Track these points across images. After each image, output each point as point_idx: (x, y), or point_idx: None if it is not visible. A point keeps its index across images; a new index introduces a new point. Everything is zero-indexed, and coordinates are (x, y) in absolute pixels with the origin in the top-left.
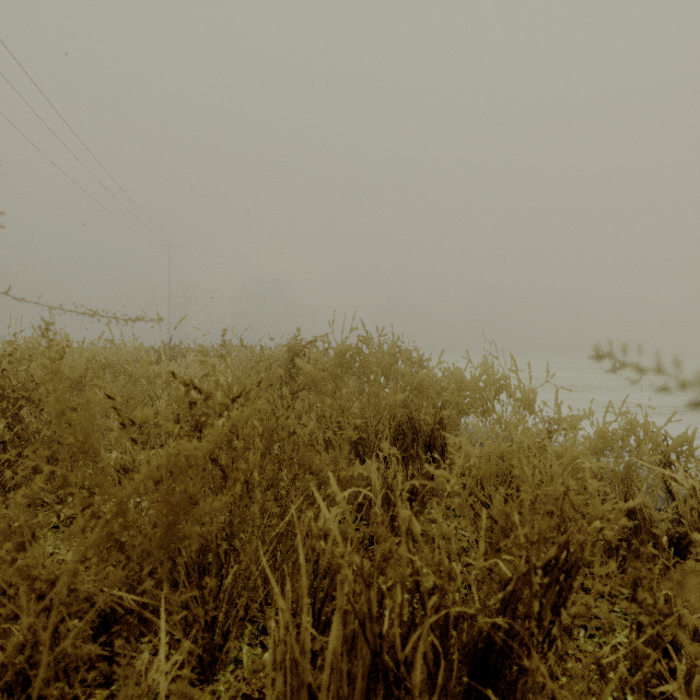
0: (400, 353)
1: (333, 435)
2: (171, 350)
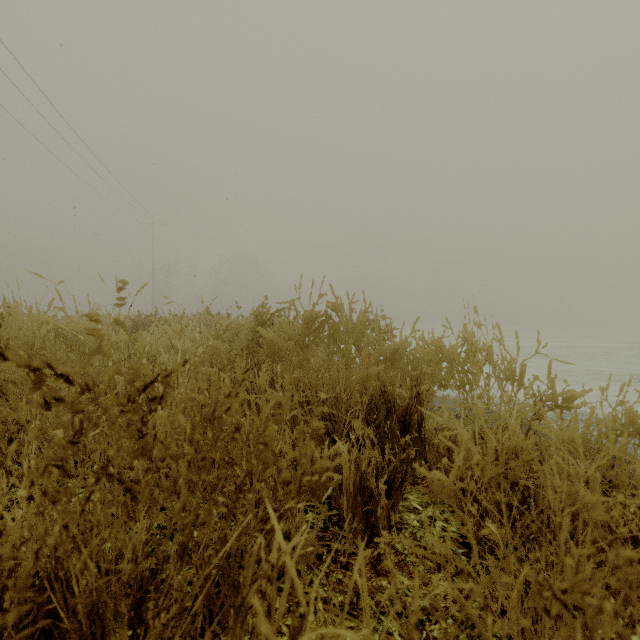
0: (369, 322)
1: (299, 411)
2: (146, 319)
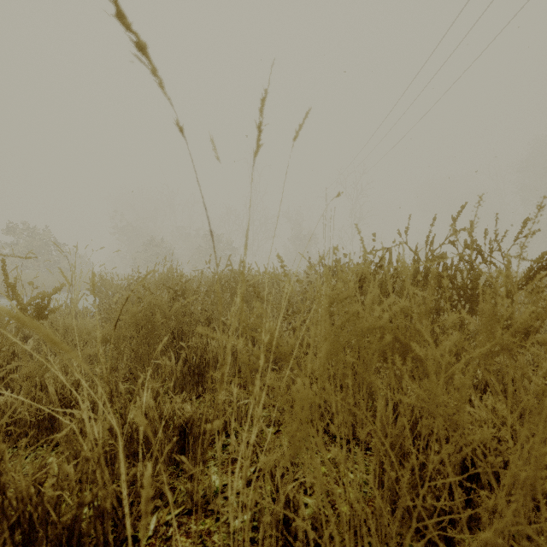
0: None
1: None
2: None
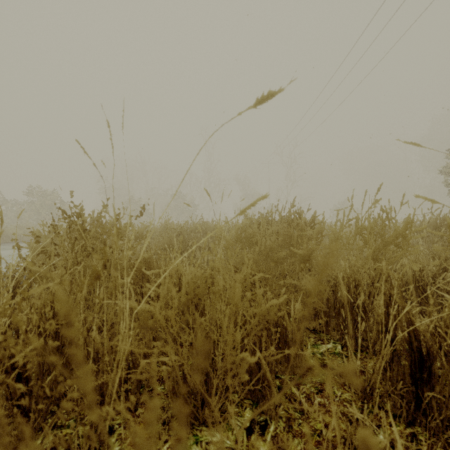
0: None
1: None
2: None
